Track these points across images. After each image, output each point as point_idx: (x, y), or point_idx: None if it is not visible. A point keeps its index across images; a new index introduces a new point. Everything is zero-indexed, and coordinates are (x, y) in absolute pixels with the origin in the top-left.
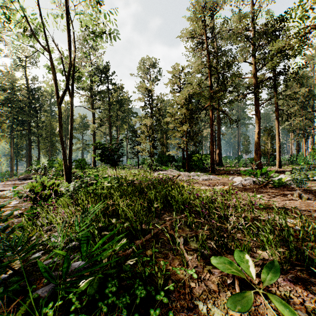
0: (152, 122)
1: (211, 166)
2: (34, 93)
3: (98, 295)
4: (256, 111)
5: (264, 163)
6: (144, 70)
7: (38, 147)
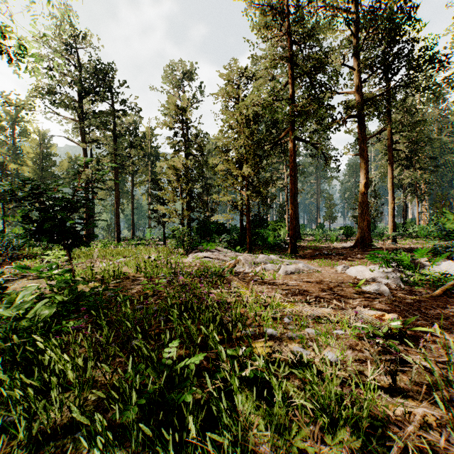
0: (186, 164)
1: (291, 241)
2: None
3: None
4: (361, 148)
5: None
6: (176, 81)
7: None
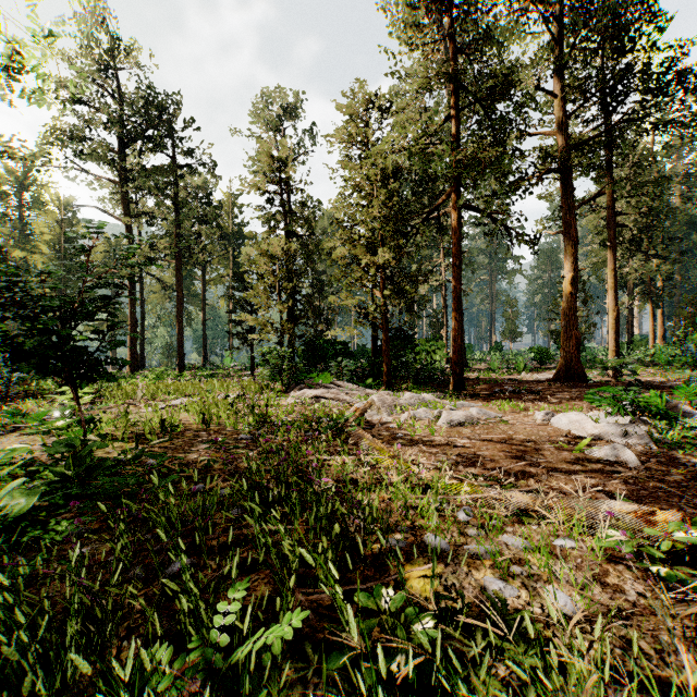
0: (286, 248)
1: (454, 370)
2: None
3: None
4: (566, 222)
5: (557, 360)
6: (271, 119)
7: None
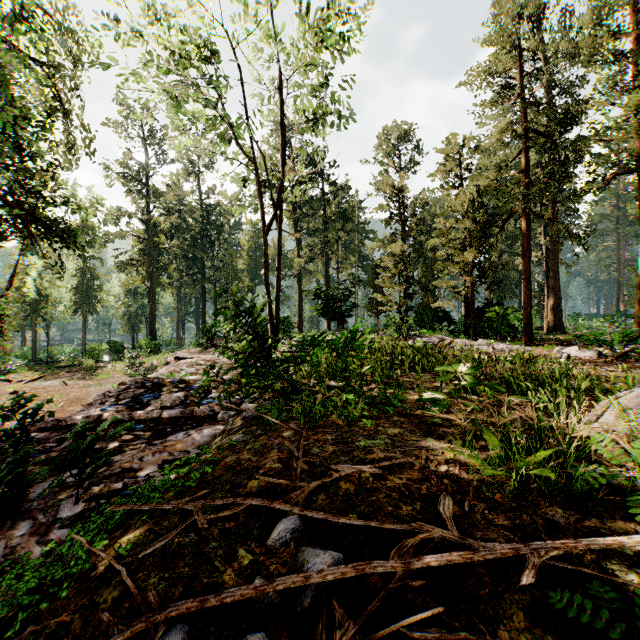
0: (403, 249)
1: (525, 329)
2: (210, 214)
3: (351, 393)
4: (639, 210)
5: None
6: (390, 149)
7: (215, 301)
